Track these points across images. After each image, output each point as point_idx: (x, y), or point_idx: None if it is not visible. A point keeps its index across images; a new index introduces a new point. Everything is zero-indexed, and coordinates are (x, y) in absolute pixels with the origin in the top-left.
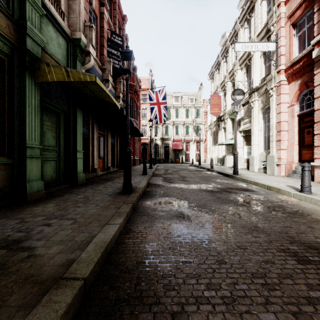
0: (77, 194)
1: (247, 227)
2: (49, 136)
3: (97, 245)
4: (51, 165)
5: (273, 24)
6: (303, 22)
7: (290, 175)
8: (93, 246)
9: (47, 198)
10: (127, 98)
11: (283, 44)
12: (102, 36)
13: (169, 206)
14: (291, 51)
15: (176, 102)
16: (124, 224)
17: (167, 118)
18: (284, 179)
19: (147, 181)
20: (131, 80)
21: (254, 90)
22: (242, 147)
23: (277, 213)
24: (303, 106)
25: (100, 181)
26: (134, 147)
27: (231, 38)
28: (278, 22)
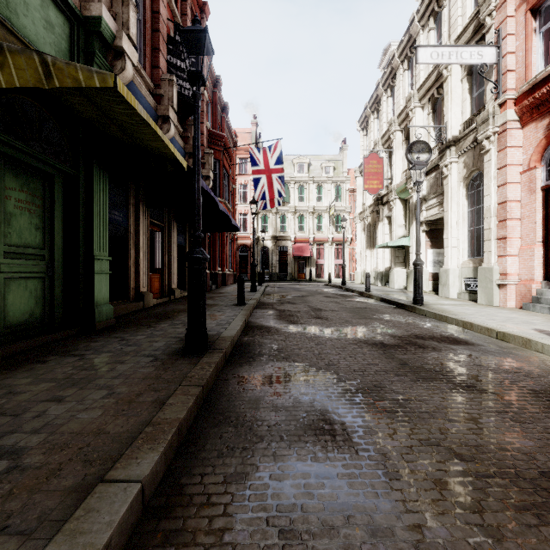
0: (79, 355)
1: (526, 477)
2: (23, 225)
3: None
4: (29, 288)
5: (490, 13)
6: None
7: (528, 306)
8: None
9: None
10: (196, 138)
11: (512, 49)
12: (155, 31)
13: (293, 390)
14: (529, 62)
15: (300, 172)
16: (167, 463)
17: (284, 202)
18: (518, 314)
19: (244, 320)
20: (217, 128)
21: (450, 144)
22: (424, 251)
23: None
24: None
25: (146, 320)
26: (223, 252)
27: (402, 51)
28: (502, 7)
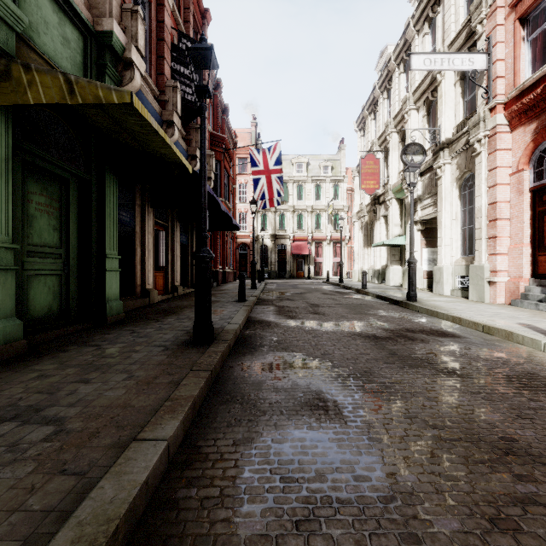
0: (96, 346)
1: (487, 441)
2: (42, 226)
3: (82, 535)
4: (47, 284)
5: (481, 21)
6: (541, 14)
7: (517, 302)
8: (68, 541)
9: (27, 358)
10: (203, 146)
11: (502, 56)
12: (160, 39)
13: (291, 375)
14: (518, 69)
15: (299, 172)
16: (185, 431)
17: (283, 201)
18: (506, 310)
19: (245, 315)
20: (218, 130)
21: (444, 146)
22: (419, 250)
23: (536, 396)
24: (541, 173)
25: (153, 315)
26: (224, 250)
27: (398, 54)
28: (492, 15)
